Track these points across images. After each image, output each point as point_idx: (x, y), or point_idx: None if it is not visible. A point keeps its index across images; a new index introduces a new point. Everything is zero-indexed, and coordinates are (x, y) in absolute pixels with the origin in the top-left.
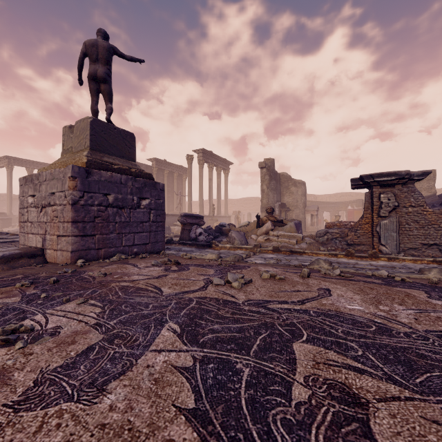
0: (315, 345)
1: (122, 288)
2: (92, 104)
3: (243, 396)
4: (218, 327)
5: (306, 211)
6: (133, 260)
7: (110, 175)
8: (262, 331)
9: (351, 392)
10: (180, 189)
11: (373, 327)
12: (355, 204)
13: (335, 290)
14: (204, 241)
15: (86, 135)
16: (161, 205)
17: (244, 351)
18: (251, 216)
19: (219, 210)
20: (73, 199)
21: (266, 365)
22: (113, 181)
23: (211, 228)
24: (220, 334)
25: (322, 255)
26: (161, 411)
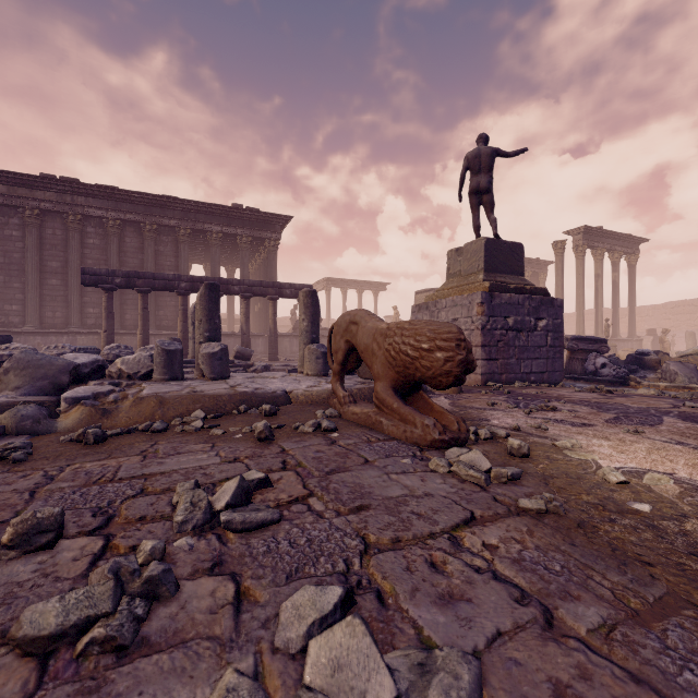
0: None
1: (580, 400)
2: (475, 220)
3: None
4: None
5: None
6: (542, 387)
7: (508, 297)
8: None
9: None
10: None
11: None
12: None
13: None
14: (610, 376)
15: (480, 257)
16: (559, 326)
17: None
18: (694, 338)
19: (615, 328)
20: (481, 324)
21: None
22: (511, 303)
23: (617, 359)
24: None
25: None
26: None
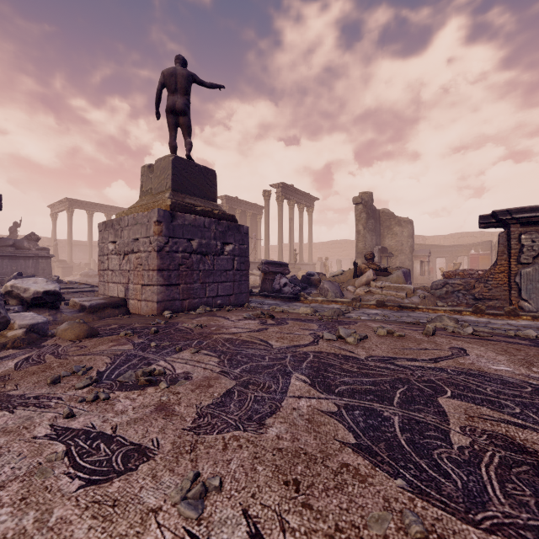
0: (463, 401)
1: (227, 340)
2: (171, 140)
3: (401, 438)
4: (348, 379)
5: (414, 257)
6: (220, 313)
7: (193, 219)
8: (399, 386)
9: (515, 442)
10: (254, 231)
11: (529, 388)
12: (480, 247)
13: (471, 350)
14: (289, 293)
15: (168, 174)
16: (246, 251)
17: (386, 402)
18: (340, 263)
19: (301, 256)
20: (159, 245)
21: (415, 415)
22: (197, 225)
23: (296, 278)
24: (354, 386)
25: (441, 312)
26: (326, 443)
